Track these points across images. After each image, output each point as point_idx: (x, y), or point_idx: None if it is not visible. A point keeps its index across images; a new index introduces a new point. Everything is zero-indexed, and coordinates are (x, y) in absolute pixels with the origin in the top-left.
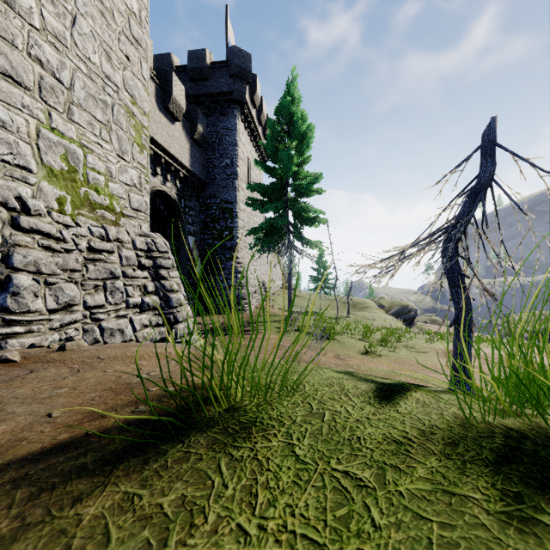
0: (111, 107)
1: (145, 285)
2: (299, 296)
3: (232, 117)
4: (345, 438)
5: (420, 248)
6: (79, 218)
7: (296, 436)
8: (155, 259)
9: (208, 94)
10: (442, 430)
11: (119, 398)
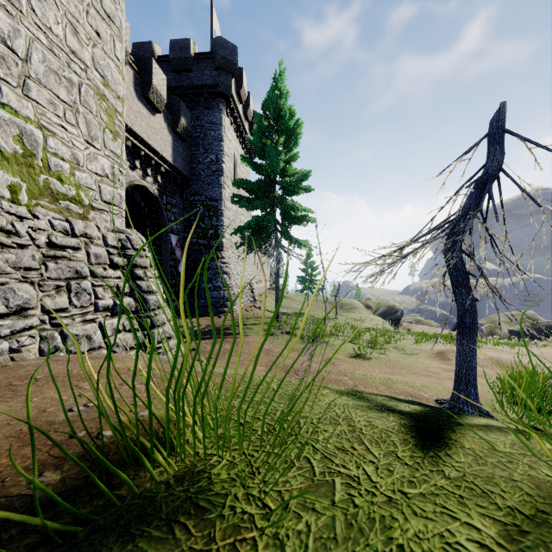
0: (77, 87)
1: (118, 286)
2: (287, 297)
3: (217, 111)
4: (379, 551)
5: (423, 244)
6: (37, 209)
7: (292, 545)
8: (130, 257)
9: (192, 86)
10: (532, 520)
11: (22, 453)
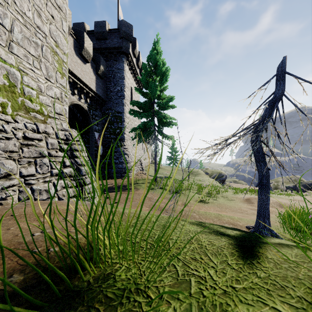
0: (41, 47)
1: (64, 161)
2: (161, 168)
3: (121, 62)
4: None
5: (239, 137)
6: (17, 117)
7: None
8: (71, 145)
9: (107, 47)
10: None
11: (1, 262)
